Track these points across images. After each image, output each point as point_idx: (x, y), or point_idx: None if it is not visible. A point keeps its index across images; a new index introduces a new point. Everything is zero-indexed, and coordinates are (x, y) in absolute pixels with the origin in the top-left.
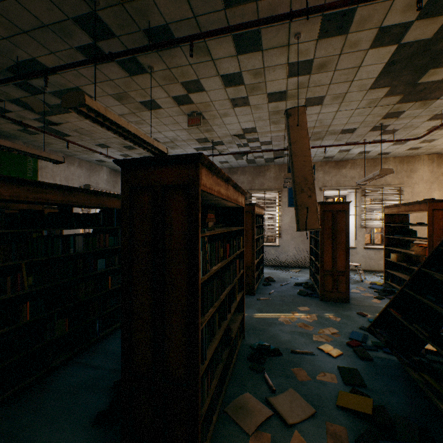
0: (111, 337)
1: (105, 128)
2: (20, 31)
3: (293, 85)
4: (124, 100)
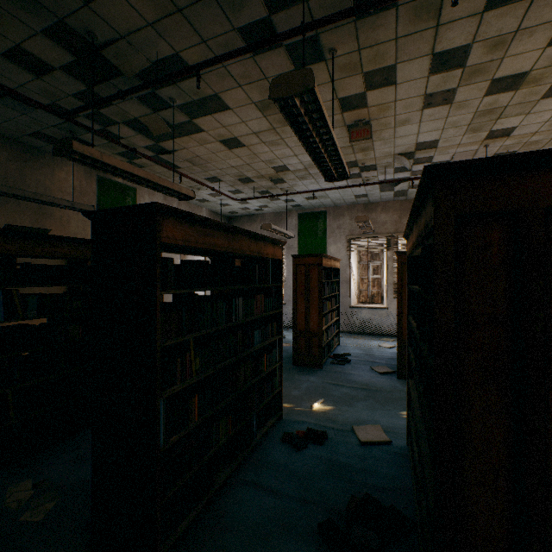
0: (268, 440)
1: (297, 136)
2: (173, 9)
3: (547, 60)
4: (270, 109)
